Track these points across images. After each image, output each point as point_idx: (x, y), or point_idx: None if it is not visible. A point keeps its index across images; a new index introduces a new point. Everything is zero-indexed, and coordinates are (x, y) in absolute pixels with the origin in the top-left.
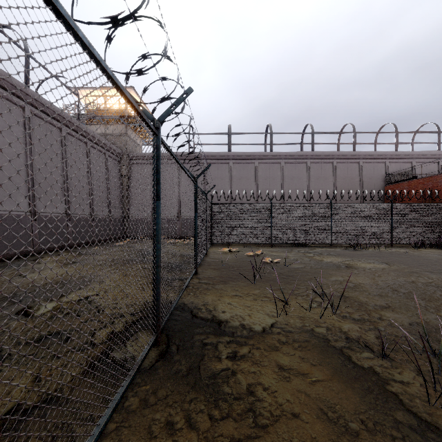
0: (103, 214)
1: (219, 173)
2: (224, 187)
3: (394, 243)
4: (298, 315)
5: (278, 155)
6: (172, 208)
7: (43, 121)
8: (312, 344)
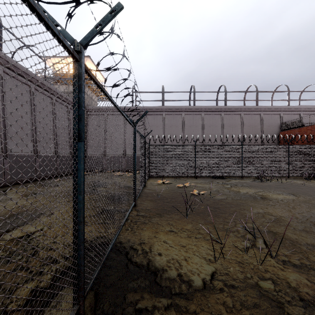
0: (65, 153)
1: (155, 122)
2: (159, 132)
3: (290, 176)
4: (235, 259)
5: (200, 108)
6: (119, 148)
7: (14, 79)
8: (266, 313)
